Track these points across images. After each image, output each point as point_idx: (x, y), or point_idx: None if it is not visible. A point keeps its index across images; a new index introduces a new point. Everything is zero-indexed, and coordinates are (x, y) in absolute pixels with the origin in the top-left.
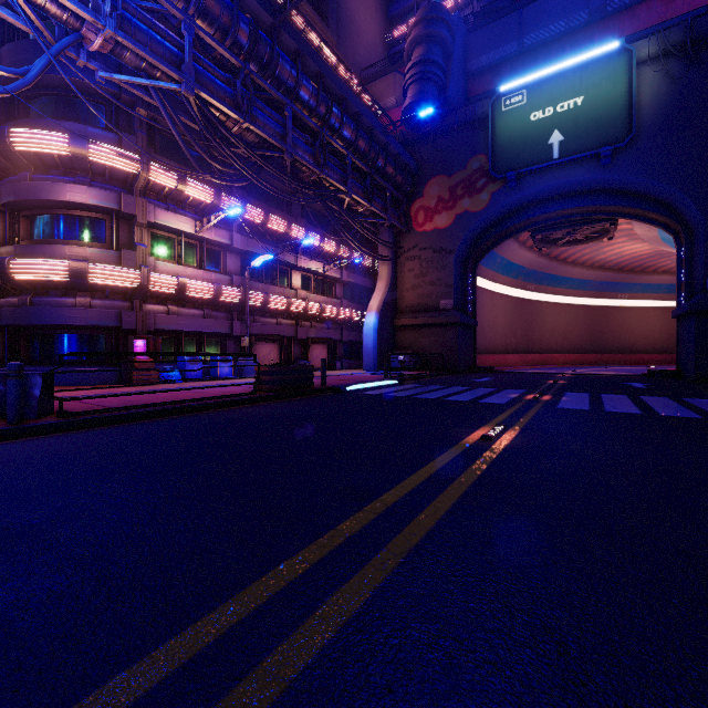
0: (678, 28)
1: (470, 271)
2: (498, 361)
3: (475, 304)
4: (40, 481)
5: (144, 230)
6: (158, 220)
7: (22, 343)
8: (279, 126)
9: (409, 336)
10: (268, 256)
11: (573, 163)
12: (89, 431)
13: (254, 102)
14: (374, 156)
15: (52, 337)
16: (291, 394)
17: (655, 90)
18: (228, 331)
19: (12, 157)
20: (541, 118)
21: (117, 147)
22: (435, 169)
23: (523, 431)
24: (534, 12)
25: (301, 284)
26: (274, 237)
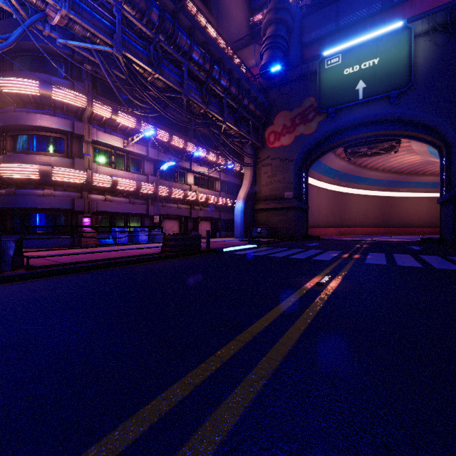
0: (442, 12)
1: (304, 173)
2: (322, 232)
3: (307, 195)
4: (3, 316)
5: (89, 145)
6: (99, 139)
7: (8, 220)
8: (178, 77)
9: (264, 216)
10: (171, 162)
11: (372, 102)
12: (46, 279)
13: (162, 61)
14: (241, 98)
15: (28, 216)
16: (186, 254)
17: (426, 53)
18: (145, 212)
19: (1, 96)
20: (351, 73)
21: (71, 90)
22: (281, 107)
23: (345, 279)
24: (346, 3)
25: (193, 182)
26: (176, 150)
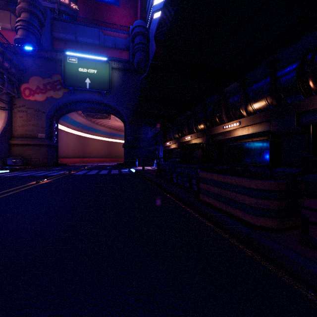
0: (121, 63)
1: (55, 122)
2: (70, 161)
3: (57, 137)
4: None
5: None
6: None
7: None
8: None
9: (20, 149)
10: None
11: (94, 92)
12: None
13: None
14: None
15: None
16: None
17: (116, 78)
18: None
19: None
20: (83, 71)
21: None
22: (35, 72)
23: (52, 180)
24: (81, 30)
25: None
26: None
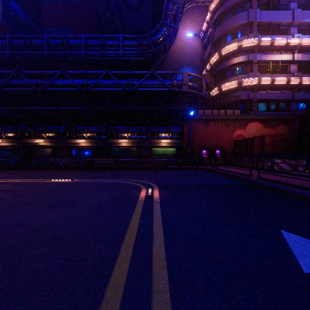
0: None
1: None
2: None
3: None
4: None
5: None
6: None
7: None
8: None
9: None
10: None
11: None
12: None
13: None
14: None
15: None
16: None
17: None
18: None
19: None
20: None
21: None
22: None
23: None
24: None
25: None
26: None
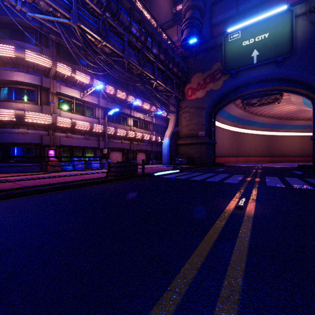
0: None
1: (213, 118)
2: (225, 160)
3: (215, 134)
4: None
5: (54, 96)
6: (62, 91)
7: None
8: (121, 45)
9: (184, 149)
10: (116, 109)
11: (263, 65)
12: (4, 202)
13: (109, 33)
14: (167, 62)
15: (7, 149)
16: (126, 177)
17: (304, 29)
18: (97, 146)
19: None
20: (248, 44)
21: (40, 54)
22: (196, 70)
23: (258, 202)
24: None
25: (133, 124)
26: (120, 101)
